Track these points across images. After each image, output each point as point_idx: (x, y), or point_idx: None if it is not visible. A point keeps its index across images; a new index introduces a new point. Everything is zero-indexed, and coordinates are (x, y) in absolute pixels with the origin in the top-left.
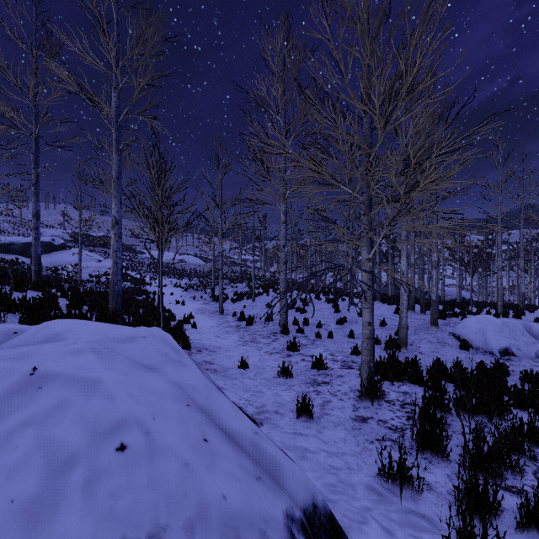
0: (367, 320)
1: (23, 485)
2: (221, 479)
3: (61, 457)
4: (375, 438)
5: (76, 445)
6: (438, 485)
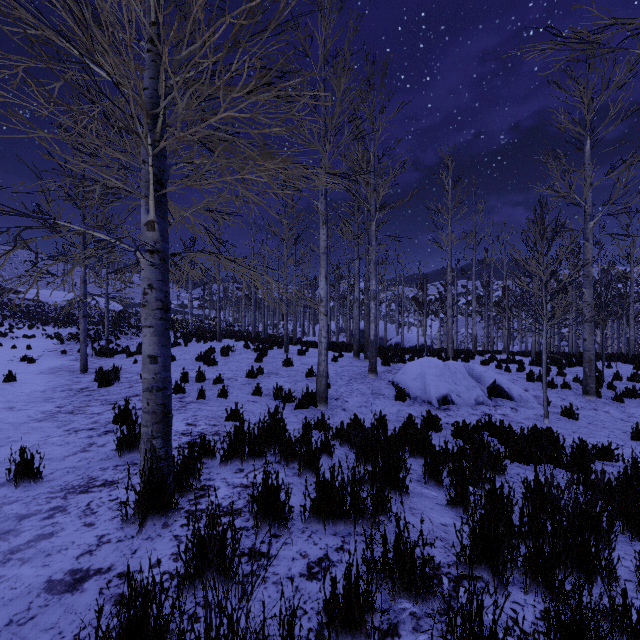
0: (148, 351)
1: None
2: None
3: None
4: None
5: None
6: None
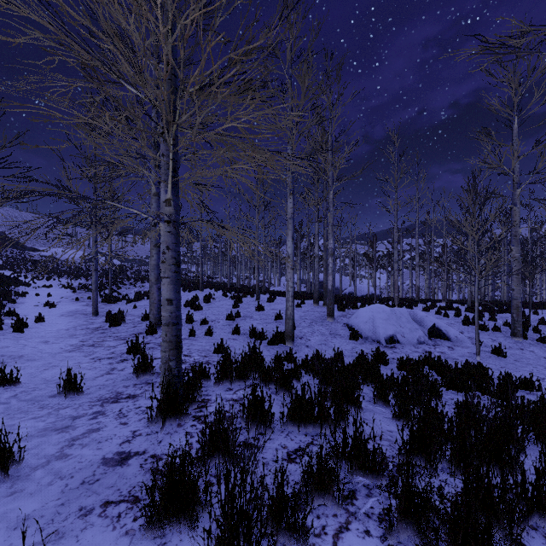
0: (166, 296)
1: None
2: None
3: None
4: (104, 500)
5: None
6: None
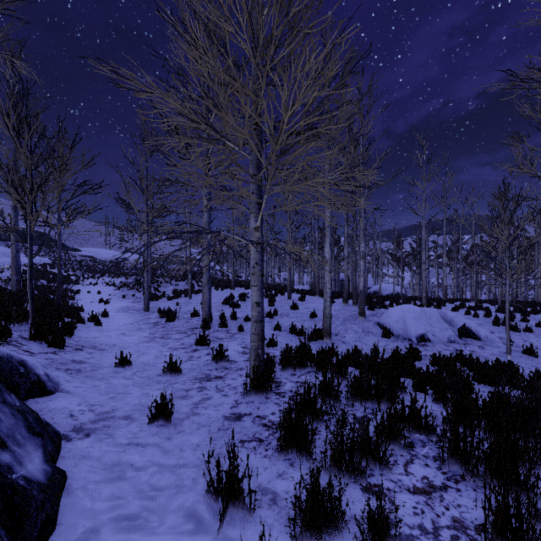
0: (255, 300)
1: None
2: None
3: None
4: (240, 439)
5: None
6: (286, 496)
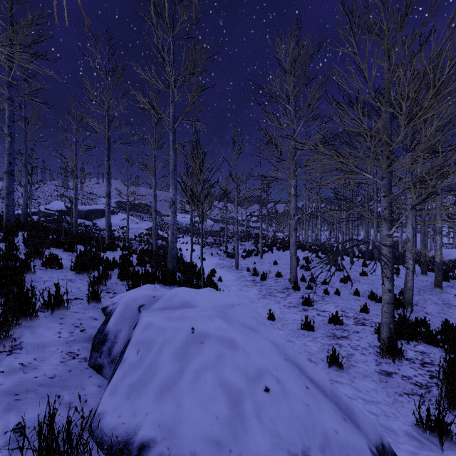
0: (387, 287)
1: (219, 408)
2: (329, 418)
3: (234, 392)
4: (402, 391)
5: (240, 385)
6: None
